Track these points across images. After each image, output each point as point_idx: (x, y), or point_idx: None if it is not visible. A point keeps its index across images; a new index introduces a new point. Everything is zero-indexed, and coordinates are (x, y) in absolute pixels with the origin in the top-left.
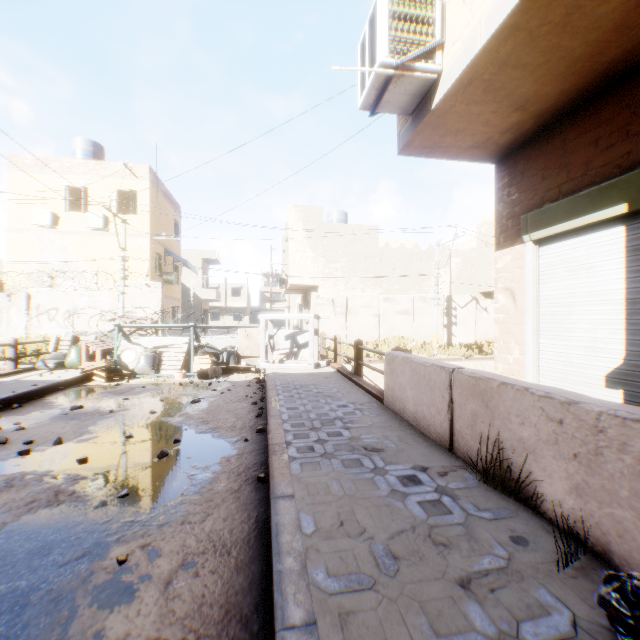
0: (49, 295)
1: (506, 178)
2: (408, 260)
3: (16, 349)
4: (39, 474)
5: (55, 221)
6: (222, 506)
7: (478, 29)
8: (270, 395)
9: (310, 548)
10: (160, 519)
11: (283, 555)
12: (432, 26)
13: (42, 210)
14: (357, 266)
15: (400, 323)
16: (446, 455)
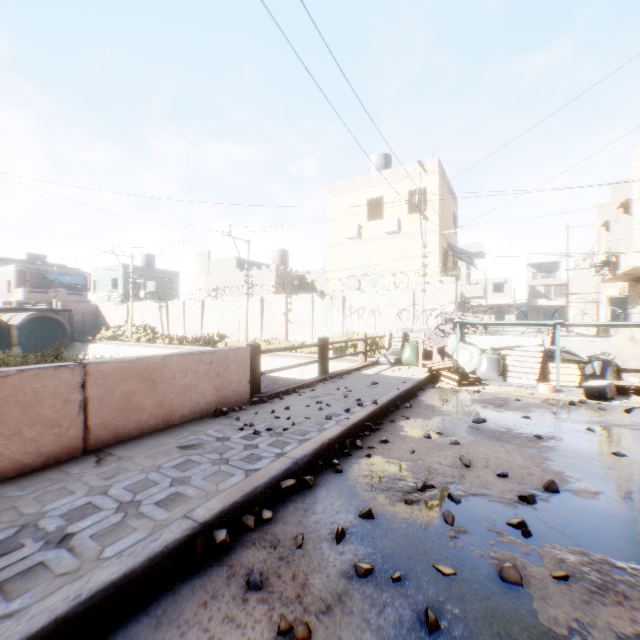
0: (356, 296)
1: None
2: None
3: (365, 343)
4: (626, 570)
5: (359, 232)
6: None
7: None
8: None
9: None
10: None
11: None
12: None
13: (350, 224)
14: None
15: None
16: None
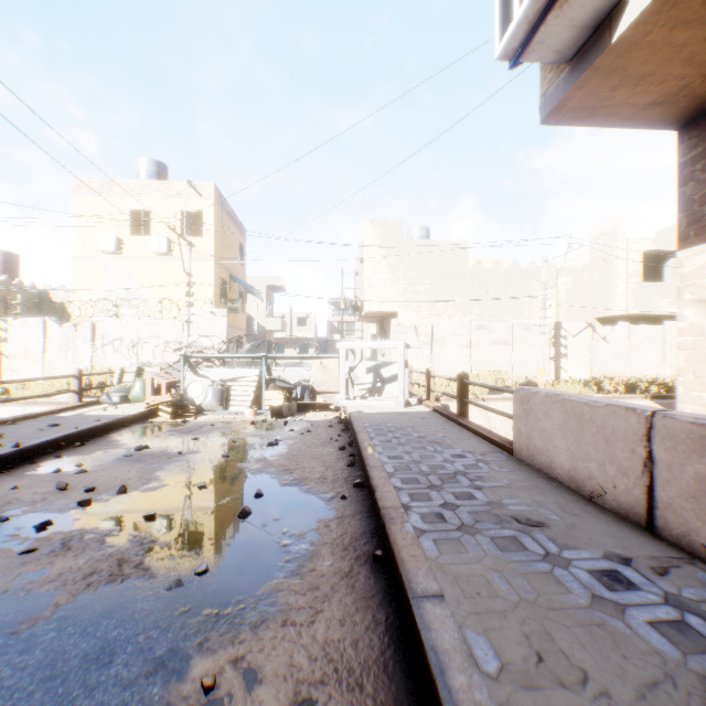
0: (113, 325)
1: (699, 146)
2: (505, 280)
3: (80, 381)
4: (100, 533)
5: (119, 246)
6: (333, 598)
7: None
8: (362, 439)
9: None
10: (252, 614)
11: None
12: None
13: (106, 235)
14: (443, 289)
15: (496, 355)
16: (645, 537)
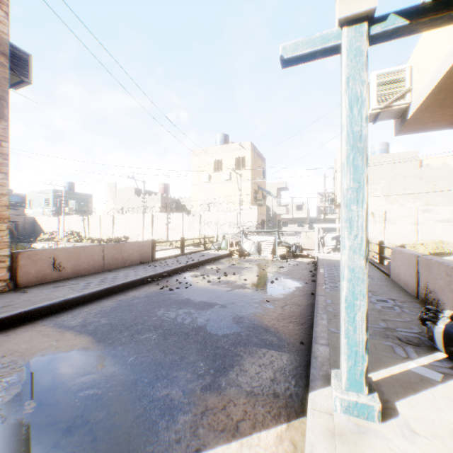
0: (207, 215)
1: None
2: (450, 175)
3: (204, 240)
4: (233, 281)
5: (209, 178)
6: (297, 297)
7: (422, 89)
8: (319, 267)
9: (328, 305)
10: (276, 296)
11: (318, 305)
12: (403, 81)
13: (204, 174)
14: (395, 185)
15: (439, 230)
16: (411, 298)
